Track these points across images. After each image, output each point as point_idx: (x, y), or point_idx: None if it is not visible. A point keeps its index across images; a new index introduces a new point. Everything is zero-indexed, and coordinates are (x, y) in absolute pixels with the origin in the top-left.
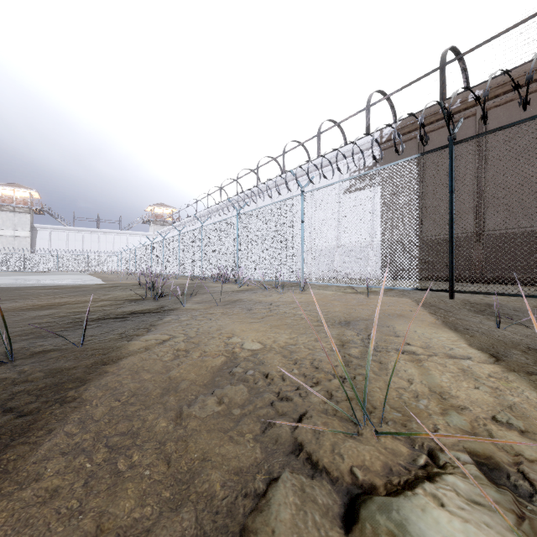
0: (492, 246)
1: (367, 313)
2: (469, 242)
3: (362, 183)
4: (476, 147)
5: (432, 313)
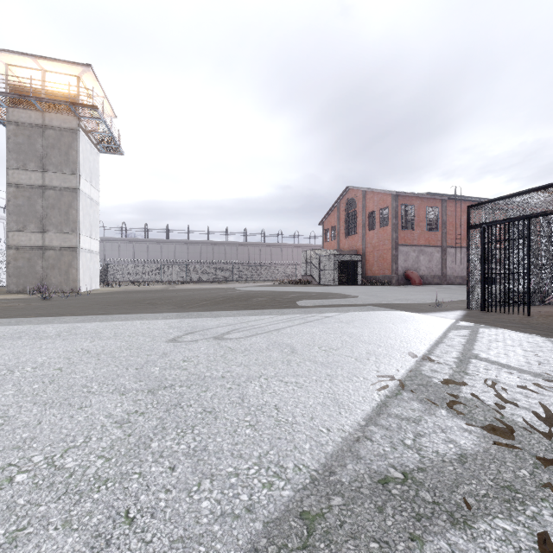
0: None
1: None
2: None
3: None
4: None
5: None
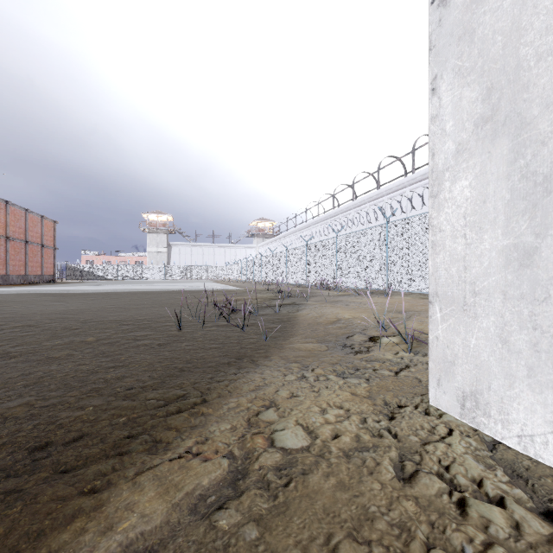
0: None
1: (421, 309)
2: None
3: None
4: None
5: None
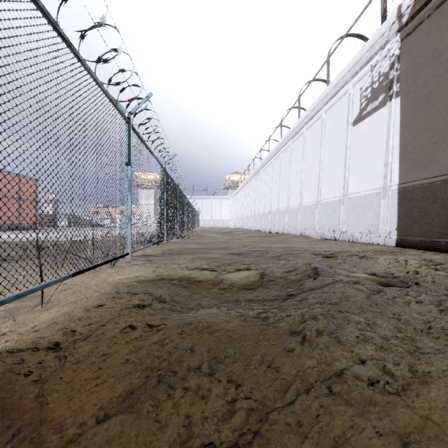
0: None
1: None
2: None
3: (374, 102)
4: None
5: None
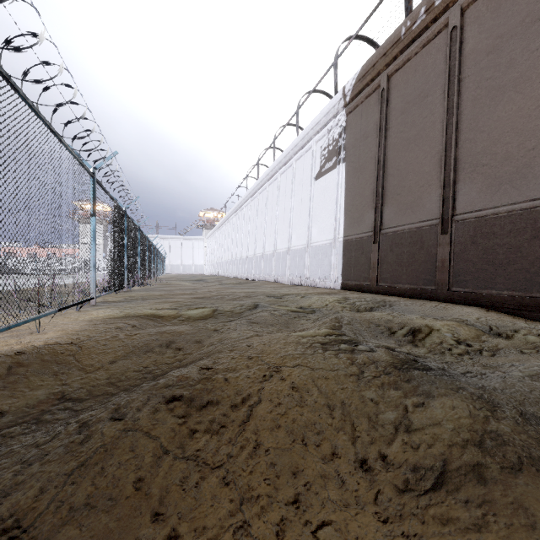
0: (464, 239)
1: None
2: (434, 234)
3: (330, 162)
4: (446, 77)
5: None
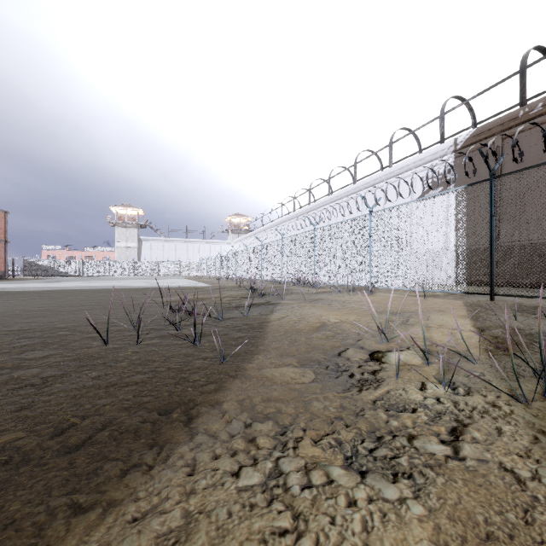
0: None
1: (415, 308)
2: None
3: (435, 190)
4: None
5: (469, 310)
